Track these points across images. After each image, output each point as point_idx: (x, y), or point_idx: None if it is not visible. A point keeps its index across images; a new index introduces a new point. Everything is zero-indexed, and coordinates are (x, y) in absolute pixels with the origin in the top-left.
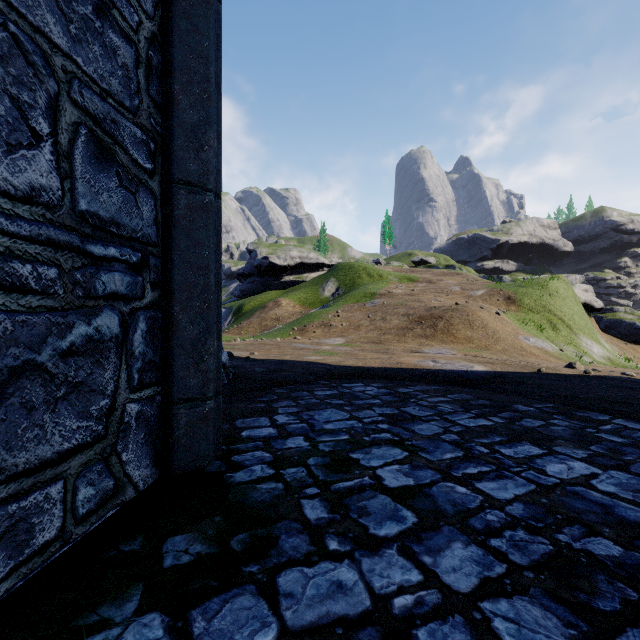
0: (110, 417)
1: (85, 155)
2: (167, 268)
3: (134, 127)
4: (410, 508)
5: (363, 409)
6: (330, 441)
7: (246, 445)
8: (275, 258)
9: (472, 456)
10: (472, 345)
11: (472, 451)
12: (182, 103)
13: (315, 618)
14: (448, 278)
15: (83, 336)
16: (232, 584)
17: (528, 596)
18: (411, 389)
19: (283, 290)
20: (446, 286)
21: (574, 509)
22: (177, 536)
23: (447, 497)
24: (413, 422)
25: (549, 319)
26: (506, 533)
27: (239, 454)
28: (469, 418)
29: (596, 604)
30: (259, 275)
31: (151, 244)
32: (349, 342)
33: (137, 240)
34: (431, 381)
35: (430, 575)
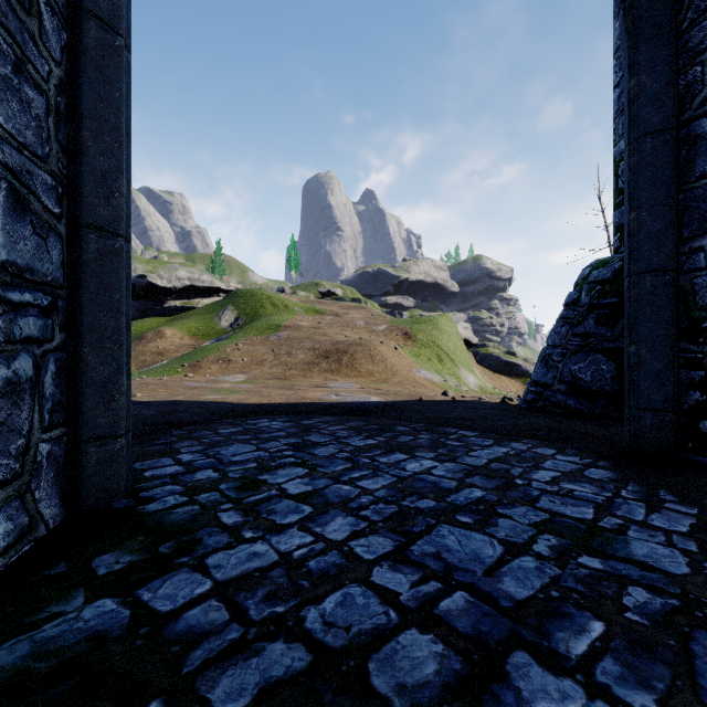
0: (25, 456)
1: (5, 208)
2: (74, 310)
3: (45, 174)
4: (308, 504)
5: (269, 441)
6: (239, 470)
7: (153, 483)
8: (156, 278)
9: (358, 466)
10: (373, 378)
11: (358, 462)
12: (92, 150)
13: (239, 572)
14: (354, 312)
15: (4, 379)
16: (168, 571)
17: (377, 534)
18: (314, 421)
19: (167, 317)
20: (352, 320)
21: (416, 487)
22: (103, 555)
23: (336, 493)
24: (314, 447)
25: (438, 353)
26: (372, 507)
27: (147, 491)
28: (360, 440)
29: (413, 530)
30: (133, 297)
31: (59, 287)
32: (252, 379)
33: (48, 284)
34: (333, 413)
35: (319, 536)
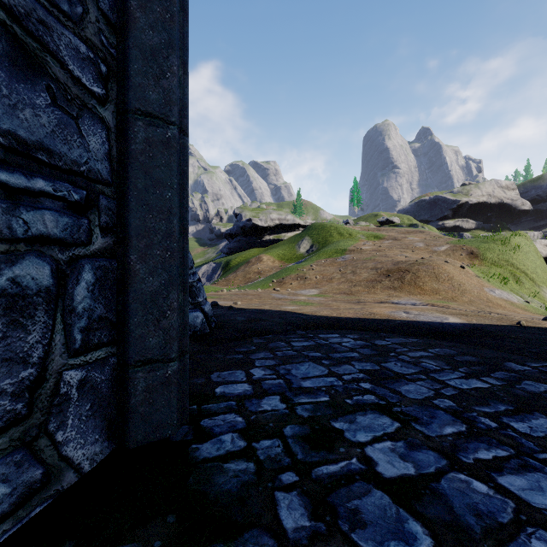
0: (36, 390)
1: None
2: (123, 211)
3: (75, 39)
4: (418, 517)
5: (342, 363)
6: (309, 403)
7: (218, 405)
8: (257, 220)
9: (478, 432)
10: (439, 296)
11: (476, 424)
12: (140, 22)
13: None
14: (412, 235)
15: None
16: None
17: None
18: (388, 341)
19: (264, 247)
20: (411, 242)
21: None
22: None
23: (464, 500)
24: (398, 381)
25: (512, 272)
26: None
27: (209, 417)
28: (459, 378)
29: None
30: (244, 235)
31: (101, 182)
32: (322, 293)
33: (80, 175)
34: (407, 333)
35: None
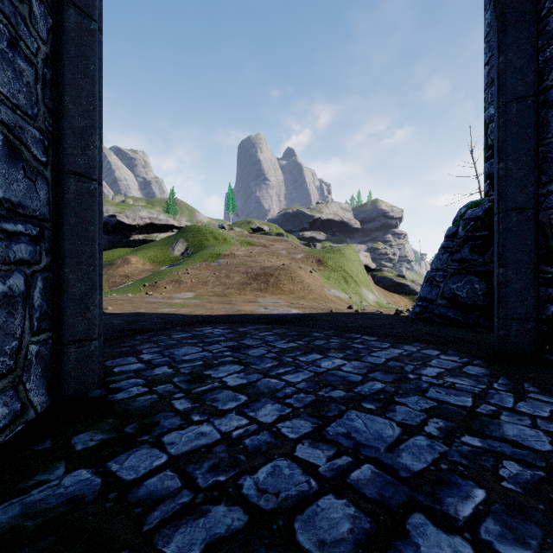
0: (18, 355)
1: (2, 155)
2: (58, 239)
3: (34, 130)
4: (243, 394)
5: (212, 344)
6: (189, 366)
7: (120, 377)
8: (123, 217)
9: (283, 363)
10: (293, 296)
11: (283, 361)
12: (72, 111)
13: (189, 448)
14: (278, 244)
15: (1, 293)
16: (132, 447)
17: (299, 417)
18: (248, 328)
19: (132, 248)
20: (276, 250)
21: (330, 381)
22: (80, 434)
23: (265, 385)
24: (248, 349)
25: (344, 276)
26: (294, 396)
27: (116, 383)
28: (284, 343)
29: (328, 414)
30: (105, 232)
31: (45, 220)
32: (198, 296)
33: (36, 218)
34: (262, 322)
35: (253, 419)
